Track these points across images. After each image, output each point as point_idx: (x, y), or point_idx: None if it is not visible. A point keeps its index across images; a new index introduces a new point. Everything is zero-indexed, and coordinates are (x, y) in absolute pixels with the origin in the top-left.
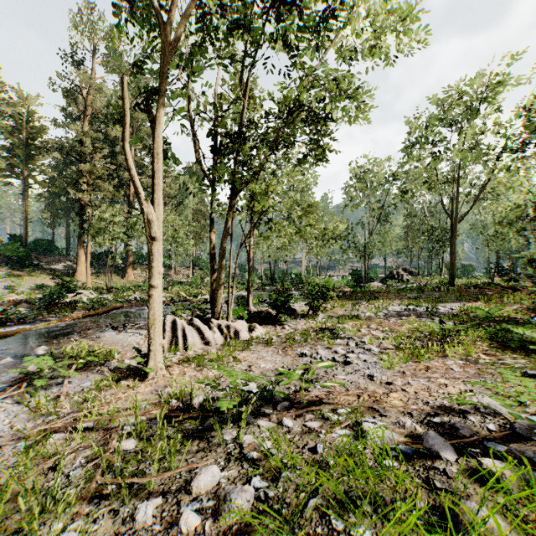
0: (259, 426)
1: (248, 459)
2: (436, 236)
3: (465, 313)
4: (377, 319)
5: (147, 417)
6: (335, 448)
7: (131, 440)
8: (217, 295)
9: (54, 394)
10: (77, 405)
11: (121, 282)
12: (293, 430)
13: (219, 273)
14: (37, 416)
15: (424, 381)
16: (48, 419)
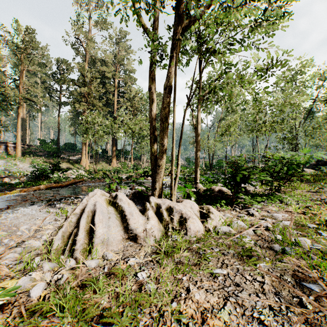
0: None
1: None
2: None
3: None
4: None
5: None
6: None
7: None
8: (158, 166)
9: None
10: None
11: (108, 167)
12: None
13: (161, 138)
14: None
15: None
16: None
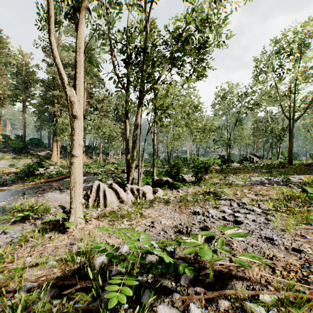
0: None
1: None
2: (275, 133)
3: None
4: (246, 186)
5: (47, 278)
6: None
7: None
8: (131, 167)
9: None
10: None
11: None
12: None
13: (132, 152)
14: None
15: None
16: None
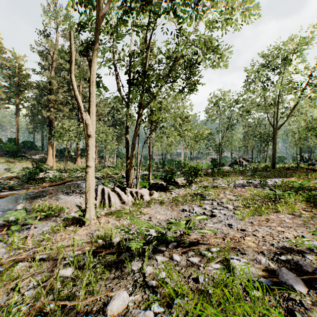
0: (156, 260)
1: (149, 286)
2: (263, 138)
3: (285, 184)
4: (229, 188)
5: (82, 251)
6: (212, 279)
7: (69, 269)
8: (130, 173)
9: (24, 235)
10: (37, 243)
11: (74, 166)
12: (180, 263)
13: (131, 159)
14: (11, 250)
15: (267, 229)
16: (18, 252)
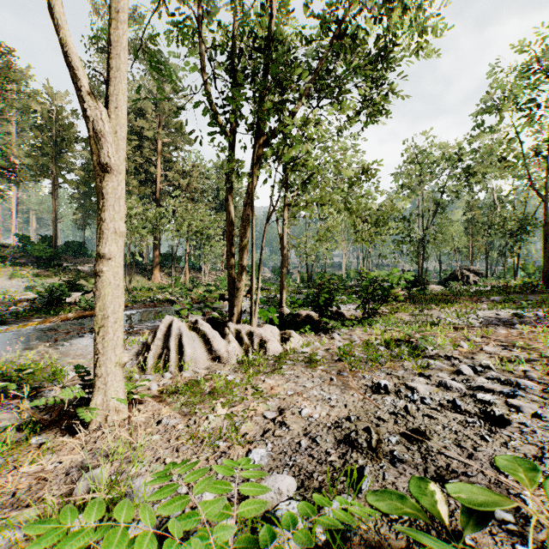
0: None
1: None
2: (511, 229)
3: None
4: (473, 328)
5: None
6: None
7: None
8: (237, 289)
9: None
10: None
11: (147, 284)
12: None
13: (240, 258)
14: None
15: None
16: None
